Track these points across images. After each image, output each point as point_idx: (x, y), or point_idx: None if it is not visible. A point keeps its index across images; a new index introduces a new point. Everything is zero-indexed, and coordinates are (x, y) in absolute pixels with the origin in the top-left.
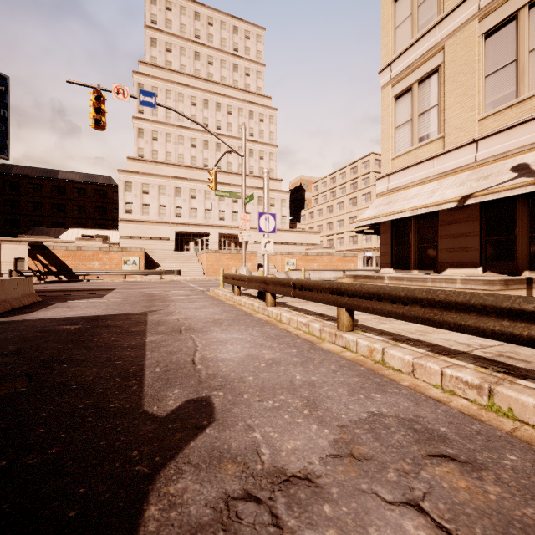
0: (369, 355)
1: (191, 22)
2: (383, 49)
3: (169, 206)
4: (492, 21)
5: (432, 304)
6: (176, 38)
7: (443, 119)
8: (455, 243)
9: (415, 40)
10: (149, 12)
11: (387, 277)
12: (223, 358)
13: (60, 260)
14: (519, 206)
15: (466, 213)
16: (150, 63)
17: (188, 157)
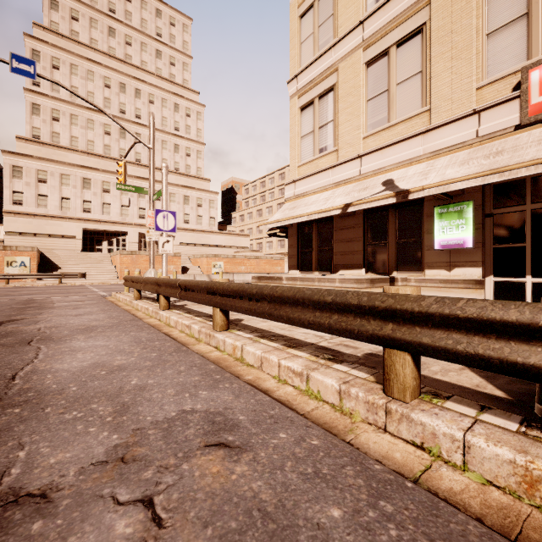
0: (233, 353)
1: None
2: (291, 61)
3: (74, 199)
4: (372, 53)
5: (274, 300)
6: (85, 6)
7: (337, 134)
8: (345, 247)
9: (316, 58)
10: None
11: (285, 277)
12: (59, 369)
13: None
14: (390, 216)
15: (354, 220)
16: (50, 29)
17: (100, 145)
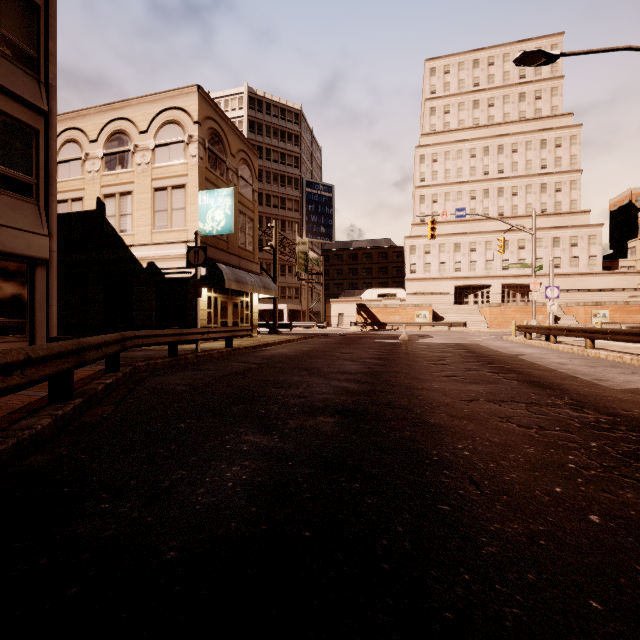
0: (595, 356)
1: (469, 73)
2: None
3: (448, 263)
4: None
5: (612, 333)
6: (454, 96)
7: None
8: None
9: None
10: (428, 86)
11: None
12: (526, 351)
13: (374, 315)
14: None
15: None
16: (430, 133)
17: (467, 211)
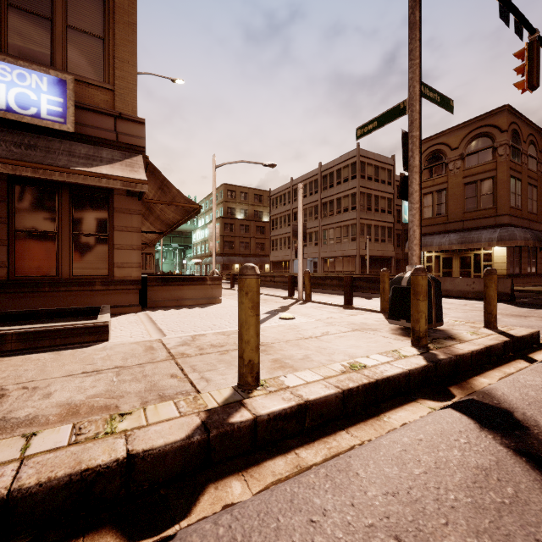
0: None
1: None
2: None
3: None
4: None
5: None
6: None
7: None
8: None
9: None
10: None
11: None
12: None
13: None
14: None
15: None
16: None
17: None
